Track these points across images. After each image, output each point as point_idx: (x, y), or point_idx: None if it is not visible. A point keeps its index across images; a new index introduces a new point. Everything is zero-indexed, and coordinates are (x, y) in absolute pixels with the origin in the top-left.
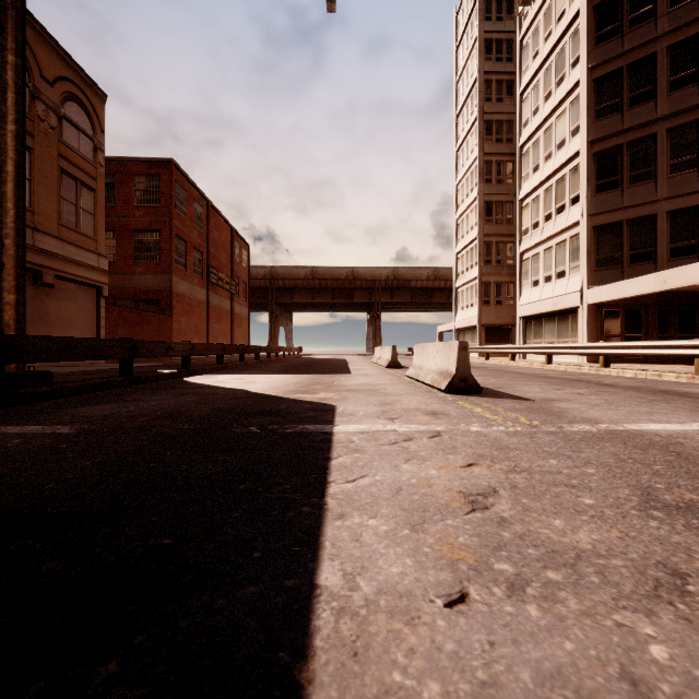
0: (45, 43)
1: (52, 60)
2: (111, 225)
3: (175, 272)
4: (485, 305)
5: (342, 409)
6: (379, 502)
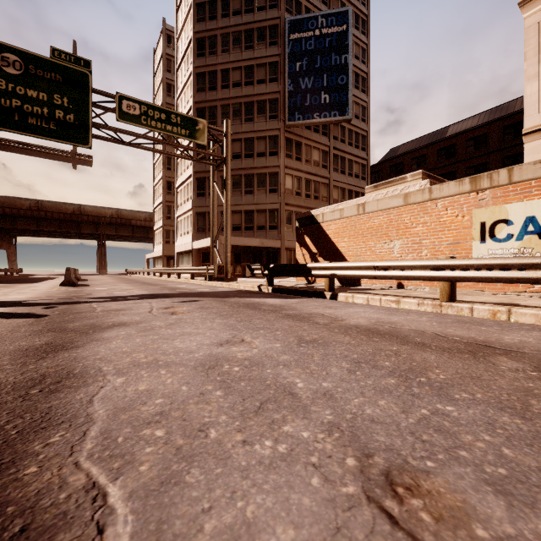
0: None
1: None
2: None
3: None
4: (167, 243)
5: None
6: None
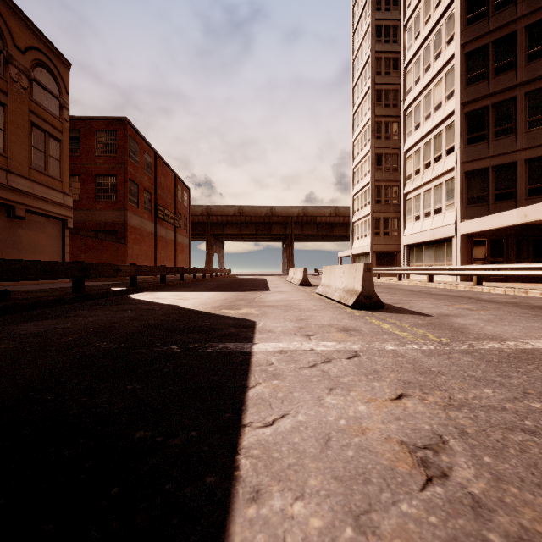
0: (17, 18)
1: (24, 32)
2: (77, 171)
3: (129, 209)
4: (376, 235)
5: (261, 325)
6: (305, 464)
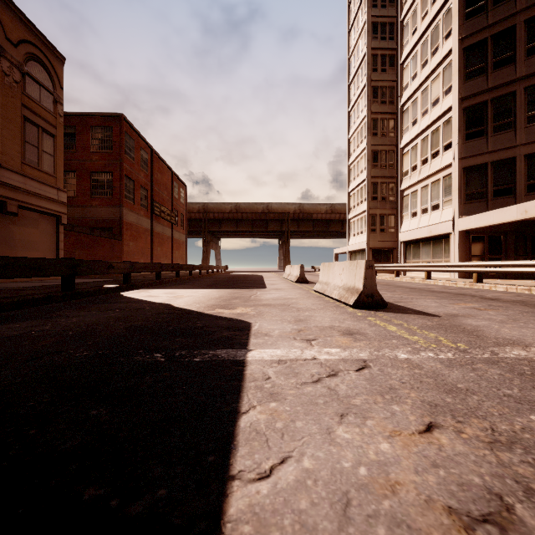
0: (9, 10)
1: (16, 25)
2: (73, 167)
3: (124, 205)
4: (372, 232)
5: (257, 327)
6: None
